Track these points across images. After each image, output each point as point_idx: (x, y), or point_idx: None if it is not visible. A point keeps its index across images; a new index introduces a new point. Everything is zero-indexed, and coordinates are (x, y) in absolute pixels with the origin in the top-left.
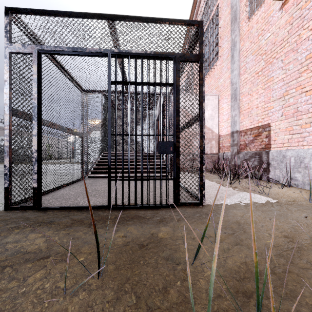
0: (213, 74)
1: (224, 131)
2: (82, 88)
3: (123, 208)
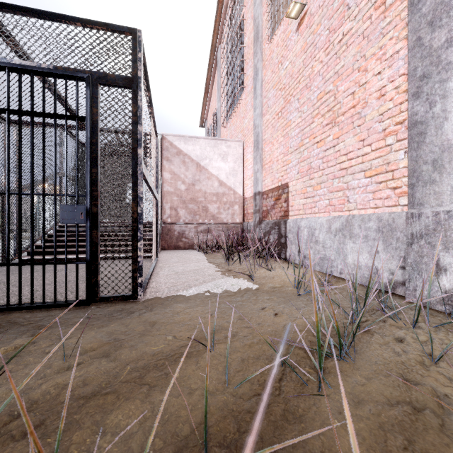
0: (238, 111)
1: (248, 192)
2: (1, 117)
3: None
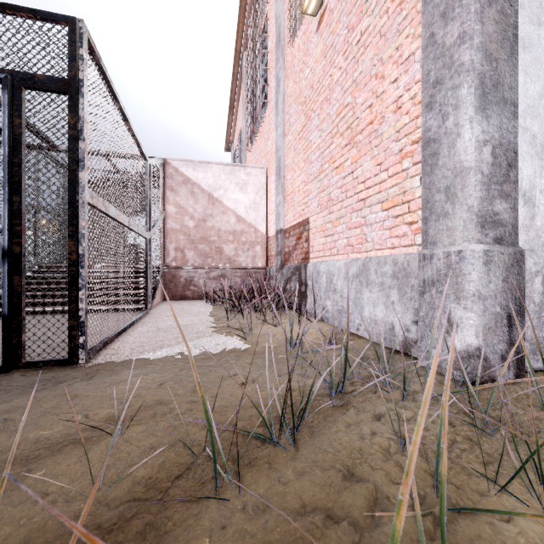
0: (262, 131)
1: (271, 230)
2: None
3: None
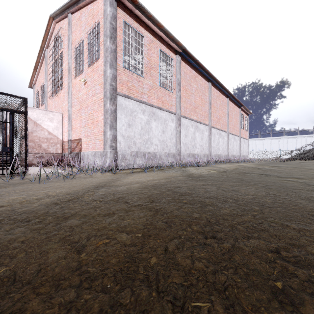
0: (60, 96)
1: (65, 139)
2: None
3: None
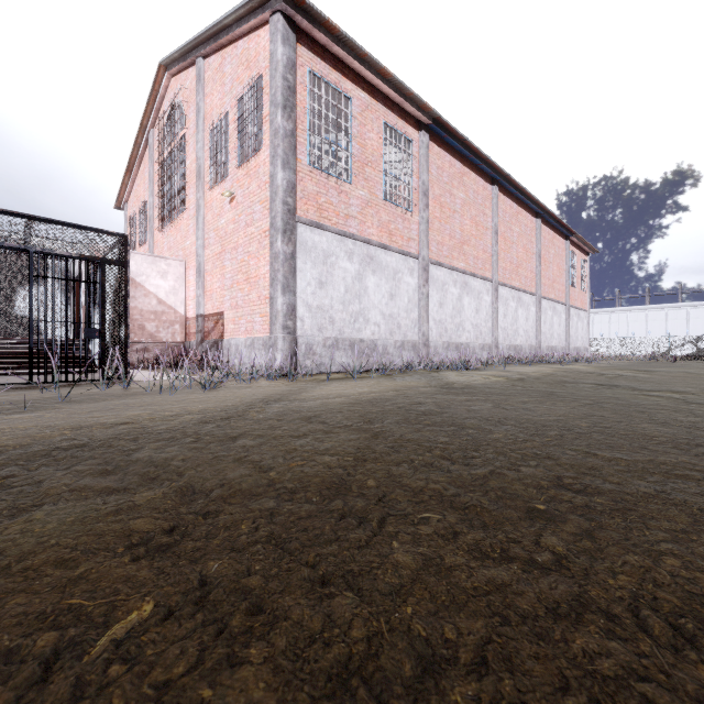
0: (179, 227)
1: (191, 313)
2: None
3: (47, 383)
